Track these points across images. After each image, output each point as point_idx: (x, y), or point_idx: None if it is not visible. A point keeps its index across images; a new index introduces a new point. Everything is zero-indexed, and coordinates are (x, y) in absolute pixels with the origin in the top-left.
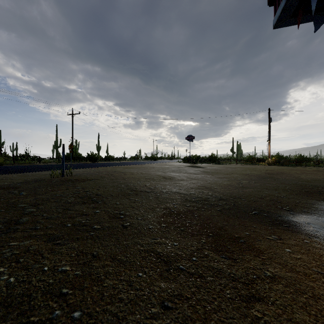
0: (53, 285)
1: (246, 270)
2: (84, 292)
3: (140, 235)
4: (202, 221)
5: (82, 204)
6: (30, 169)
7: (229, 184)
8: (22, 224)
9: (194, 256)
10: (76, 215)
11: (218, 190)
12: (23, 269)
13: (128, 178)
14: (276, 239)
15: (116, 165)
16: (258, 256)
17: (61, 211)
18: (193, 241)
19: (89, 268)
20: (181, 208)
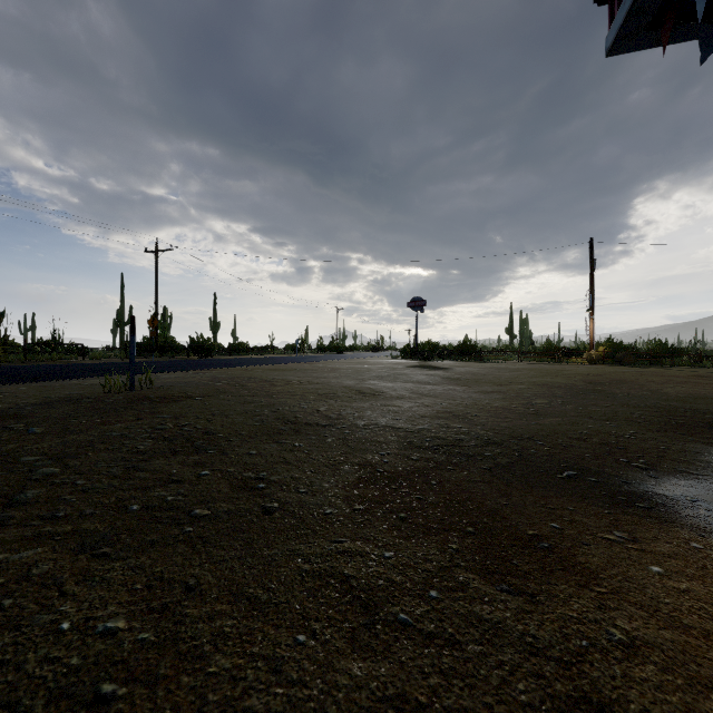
0: (80, 672)
1: (562, 624)
2: (158, 693)
3: (305, 531)
4: (449, 497)
5: (171, 456)
6: (58, 374)
7: (505, 406)
8: (23, 505)
9: (432, 588)
10: (153, 484)
11: (482, 421)
12: (7, 627)
13: (280, 393)
14: (625, 540)
15: (254, 364)
16: (588, 586)
17: (119, 473)
18: (429, 546)
19: (175, 621)
20: (401, 465)
